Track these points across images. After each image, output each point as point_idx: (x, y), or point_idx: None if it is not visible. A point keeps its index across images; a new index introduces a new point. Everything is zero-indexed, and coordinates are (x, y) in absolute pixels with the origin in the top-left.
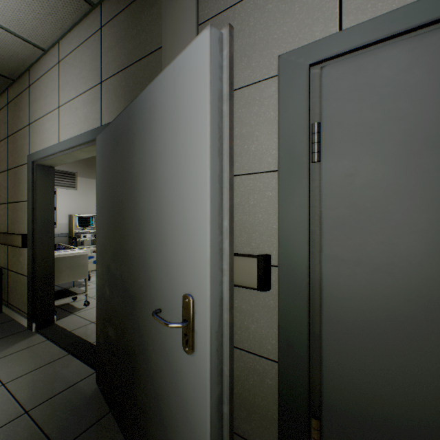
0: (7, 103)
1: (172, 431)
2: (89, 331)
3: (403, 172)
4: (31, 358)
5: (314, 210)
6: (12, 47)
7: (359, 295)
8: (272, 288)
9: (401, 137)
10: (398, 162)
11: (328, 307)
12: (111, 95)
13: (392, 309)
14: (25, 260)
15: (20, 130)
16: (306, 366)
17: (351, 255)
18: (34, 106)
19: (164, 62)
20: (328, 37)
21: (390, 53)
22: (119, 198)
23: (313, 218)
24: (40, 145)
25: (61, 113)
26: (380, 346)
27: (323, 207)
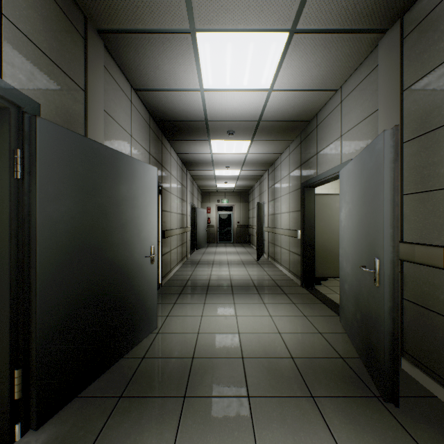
0: None
1: (146, 300)
2: None
3: None
4: None
5: None
6: None
7: None
8: None
9: None
10: None
11: None
12: (24, 57)
13: None
14: None
15: None
16: None
17: None
18: None
19: (90, 109)
20: None
21: None
22: (102, 205)
23: None
24: None
25: None
26: None
27: None
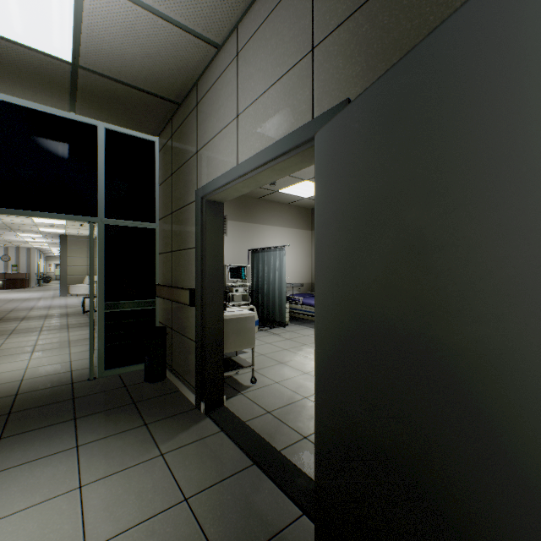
0: (171, 135)
1: None
2: (268, 426)
3: None
4: (209, 459)
5: None
6: (183, 54)
7: None
8: None
9: None
10: None
11: None
12: (333, 61)
13: None
14: (191, 321)
15: (186, 162)
16: None
17: None
18: (203, 128)
19: None
20: None
21: None
22: (406, 227)
23: None
24: (211, 175)
25: (240, 123)
26: None
27: None
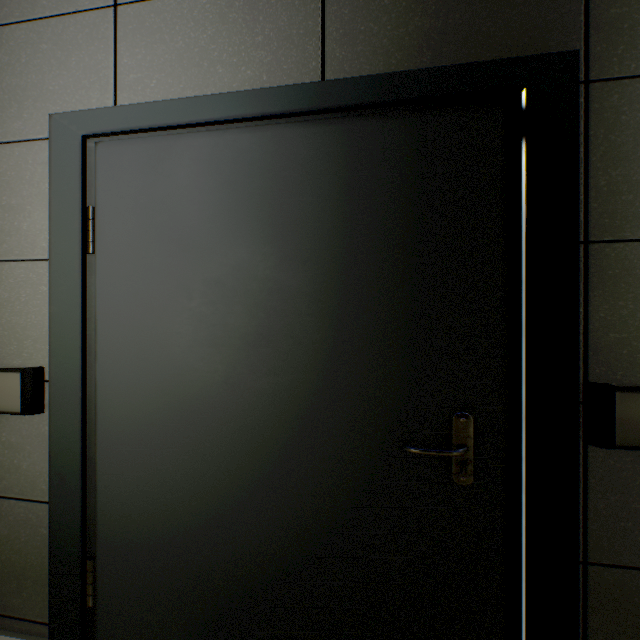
0: None
1: None
2: None
3: (165, 273)
4: None
5: (92, 310)
6: None
7: (130, 406)
8: (48, 410)
9: (163, 237)
10: (161, 262)
11: (103, 424)
12: None
13: (156, 417)
14: None
15: None
16: (79, 499)
17: (123, 362)
18: None
19: None
20: (100, 109)
21: (155, 146)
22: None
23: (90, 320)
24: None
25: None
26: (147, 458)
27: (98, 308)
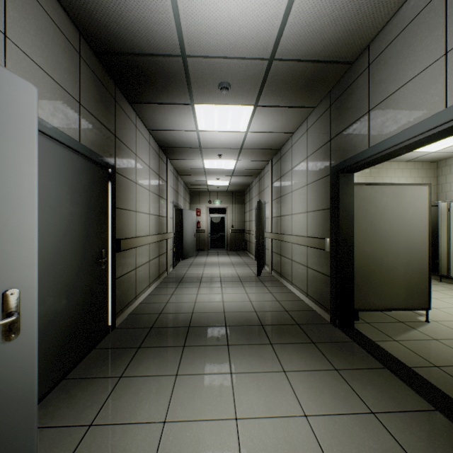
0: None
1: None
2: None
3: None
4: None
5: None
6: None
7: None
8: None
9: None
10: None
11: None
12: None
13: None
14: None
15: None
16: None
17: None
18: None
19: None
20: None
21: None
22: None
23: None
24: None
25: None
26: None
27: None
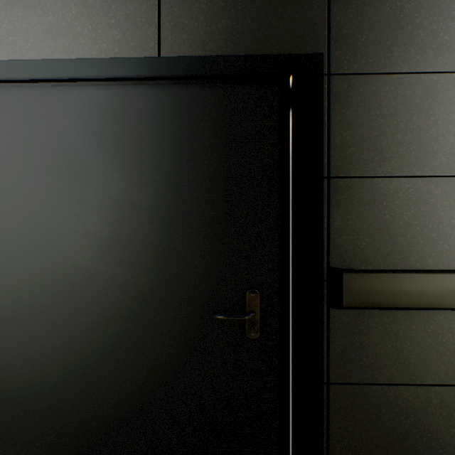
0: None
1: None
2: None
3: (38, 191)
4: None
5: None
6: None
7: (8, 294)
8: None
9: (36, 163)
10: (34, 183)
11: None
12: None
13: (30, 302)
14: None
15: None
16: None
17: (3, 260)
18: None
19: None
20: None
21: (29, 94)
22: None
23: None
24: None
25: None
26: (23, 333)
27: None
